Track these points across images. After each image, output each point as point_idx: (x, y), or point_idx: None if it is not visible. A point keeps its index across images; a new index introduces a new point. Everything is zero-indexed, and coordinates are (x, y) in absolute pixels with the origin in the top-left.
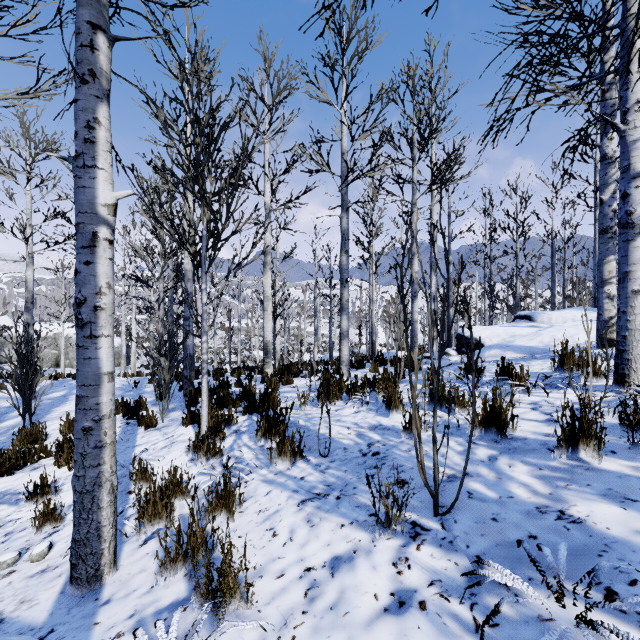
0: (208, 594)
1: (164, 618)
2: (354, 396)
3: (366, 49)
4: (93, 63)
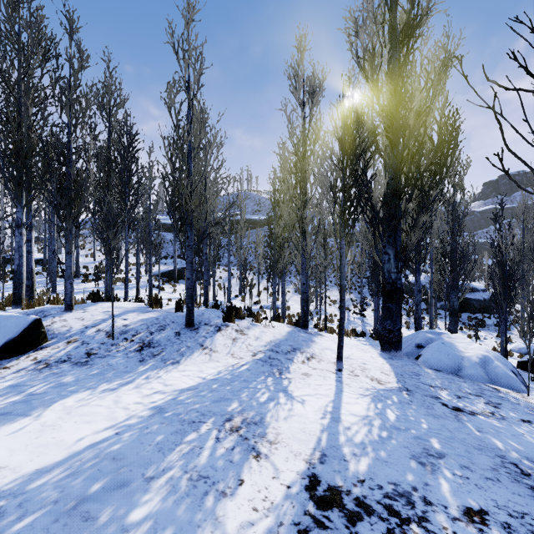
0: None
1: None
2: None
3: None
4: None
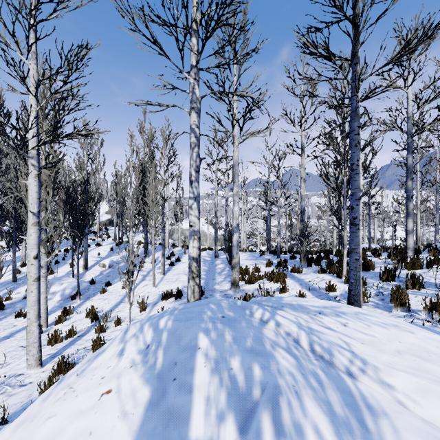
0: (429, 311)
1: (409, 316)
2: (435, 266)
3: (428, 46)
4: (358, 139)
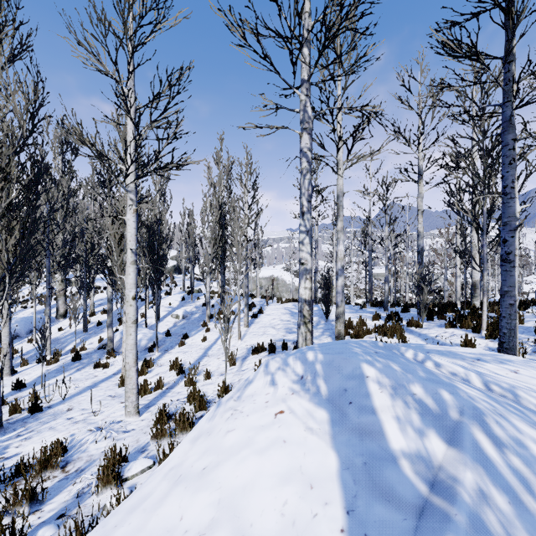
0: None
1: None
2: None
3: None
4: (514, 155)
